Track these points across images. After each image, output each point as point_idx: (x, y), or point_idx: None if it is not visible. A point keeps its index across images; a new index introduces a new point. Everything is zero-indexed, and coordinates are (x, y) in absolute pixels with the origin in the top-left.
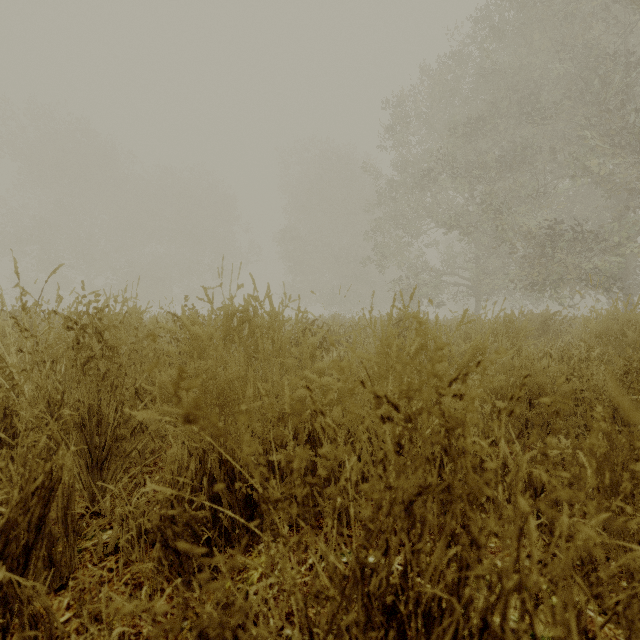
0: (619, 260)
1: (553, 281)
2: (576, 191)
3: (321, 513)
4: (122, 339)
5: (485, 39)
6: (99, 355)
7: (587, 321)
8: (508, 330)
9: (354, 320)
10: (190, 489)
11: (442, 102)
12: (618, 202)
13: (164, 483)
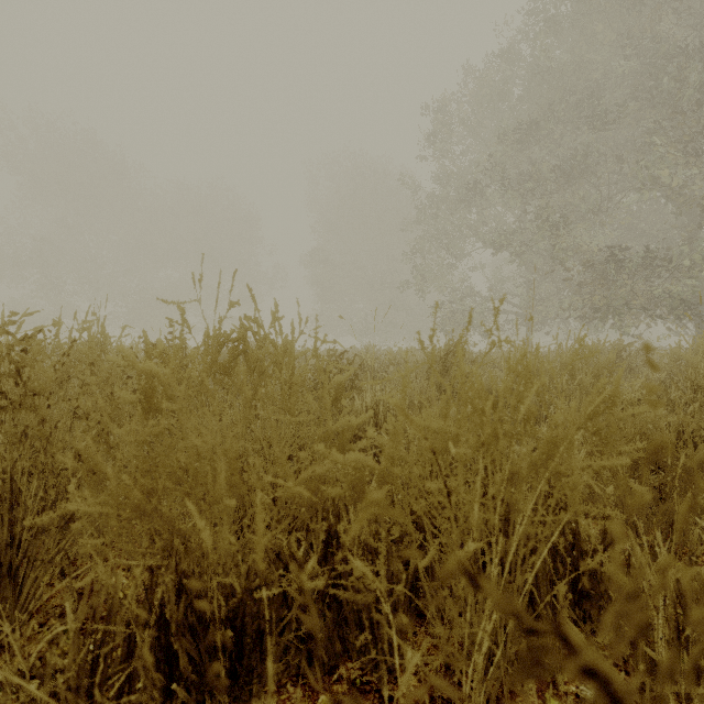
0: (690, 284)
1: (617, 308)
2: (641, 207)
3: (348, 650)
4: (46, 381)
5: (539, 33)
6: (14, 405)
7: (676, 353)
8: (588, 365)
9: (391, 352)
10: (126, 636)
11: (489, 106)
12: (689, 219)
13: (76, 632)
